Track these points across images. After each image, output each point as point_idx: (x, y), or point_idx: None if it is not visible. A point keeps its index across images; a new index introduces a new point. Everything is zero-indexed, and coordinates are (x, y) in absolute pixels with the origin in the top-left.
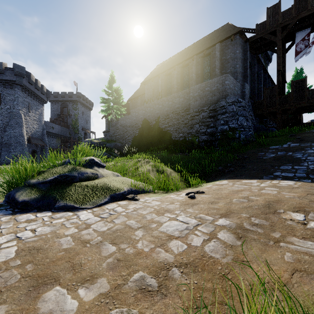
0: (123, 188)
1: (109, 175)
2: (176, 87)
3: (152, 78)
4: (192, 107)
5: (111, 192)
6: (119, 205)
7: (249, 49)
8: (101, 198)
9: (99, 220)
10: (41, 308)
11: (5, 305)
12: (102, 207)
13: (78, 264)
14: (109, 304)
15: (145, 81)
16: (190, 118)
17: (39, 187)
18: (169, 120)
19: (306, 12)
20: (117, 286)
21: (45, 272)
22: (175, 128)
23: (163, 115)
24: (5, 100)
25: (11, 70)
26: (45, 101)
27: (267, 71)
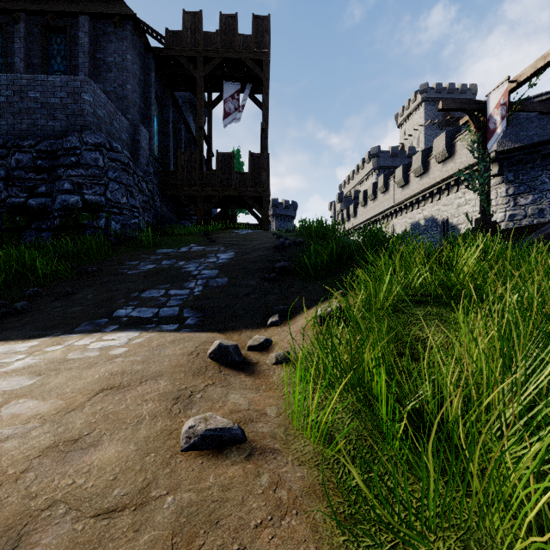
0: None
1: None
2: None
3: None
4: None
5: None
6: None
7: (158, 71)
8: None
9: None
10: None
11: None
12: None
13: None
14: None
15: None
16: None
17: None
18: None
19: (234, 52)
20: None
21: None
22: None
23: None
24: None
25: None
26: None
27: (191, 131)
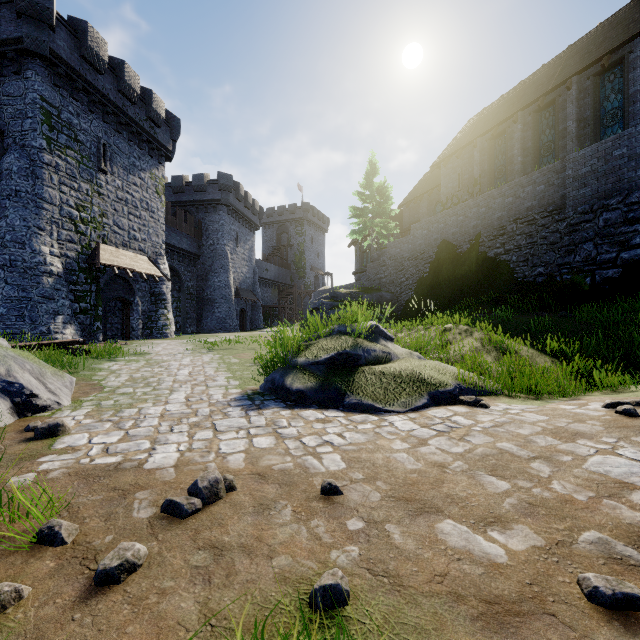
0: (448, 381)
1: (405, 356)
2: (519, 160)
3: (458, 151)
4: (572, 202)
5: (429, 387)
6: (455, 412)
7: None
8: (415, 398)
9: (436, 433)
10: (449, 542)
11: (393, 525)
12: (423, 413)
13: (456, 496)
14: (562, 564)
15: (440, 161)
16: (565, 230)
17: (312, 370)
18: (505, 240)
19: None
20: (557, 542)
21: (411, 496)
22: (524, 255)
23: (490, 228)
24: (207, 232)
25: (215, 183)
26: (257, 226)
27: None
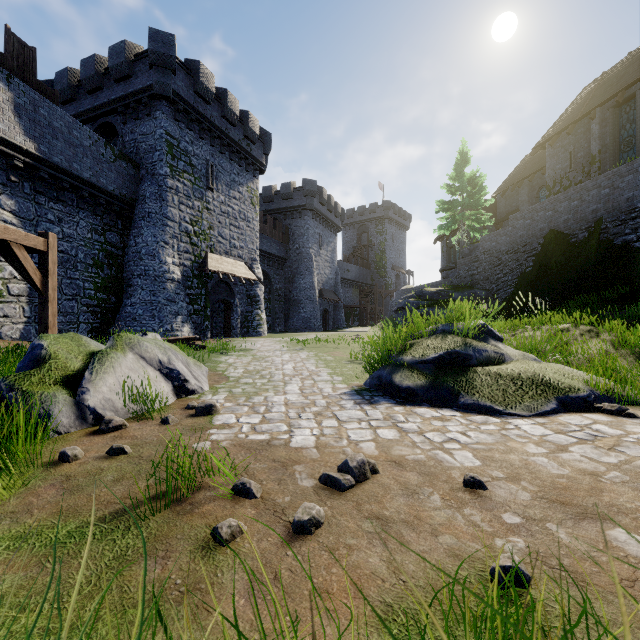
0: (579, 386)
1: (519, 357)
2: None
3: (569, 127)
4: None
5: (556, 391)
6: (594, 420)
7: None
8: (541, 402)
9: (576, 441)
10: (628, 550)
11: (554, 525)
12: (554, 419)
13: (622, 506)
14: None
15: (546, 140)
16: None
17: (419, 368)
18: (637, 224)
19: None
20: None
21: (566, 500)
22: None
23: (616, 211)
24: (294, 237)
25: (300, 190)
26: (339, 228)
27: None
